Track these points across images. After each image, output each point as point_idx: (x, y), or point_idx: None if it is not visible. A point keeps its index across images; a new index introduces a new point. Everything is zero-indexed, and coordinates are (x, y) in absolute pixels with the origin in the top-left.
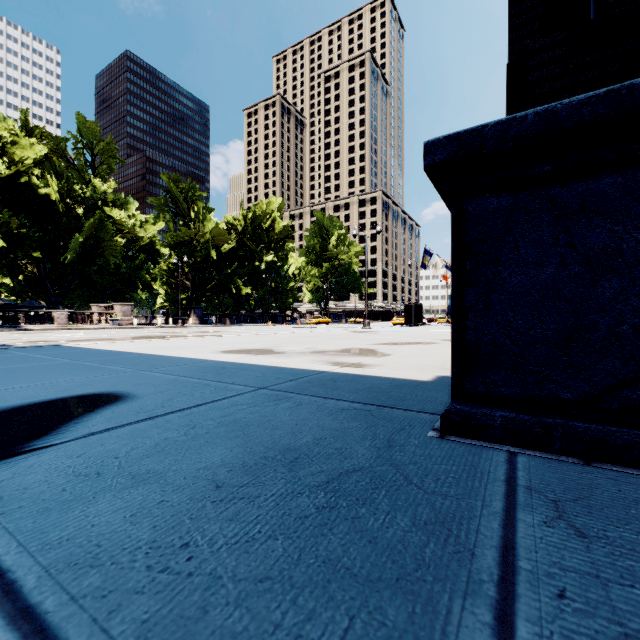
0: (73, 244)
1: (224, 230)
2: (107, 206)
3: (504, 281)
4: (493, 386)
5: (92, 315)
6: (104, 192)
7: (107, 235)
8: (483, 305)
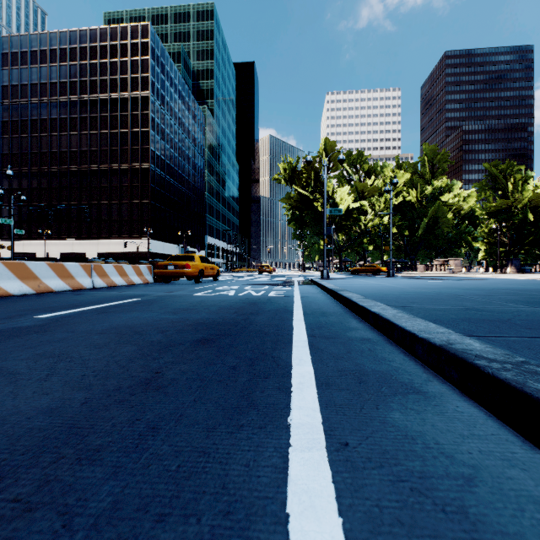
0: (423, 225)
1: None
2: (440, 195)
3: None
4: None
5: (436, 266)
6: (439, 187)
7: (442, 215)
8: None
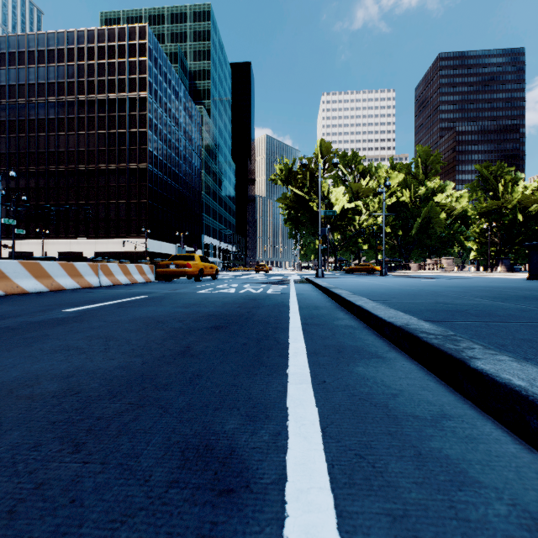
0: (416, 225)
1: (531, 195)
2: (433, 195)
3: (533, 261)
4: (532, 274)
5: (429, 265)
6: (432, 187)
7: (435, 215)
8: (531, 264)
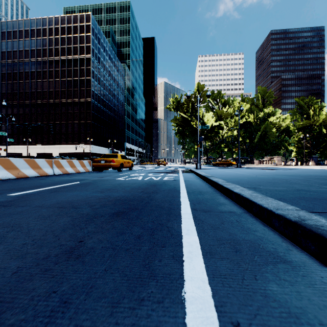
0: (257, 136)
1: None
2: (268, 117)
3: None
4: None
5: (265, 161)
6: (267, 112)
7: (269, 130)
8: None
